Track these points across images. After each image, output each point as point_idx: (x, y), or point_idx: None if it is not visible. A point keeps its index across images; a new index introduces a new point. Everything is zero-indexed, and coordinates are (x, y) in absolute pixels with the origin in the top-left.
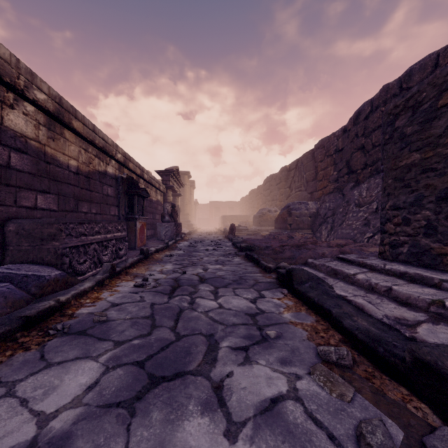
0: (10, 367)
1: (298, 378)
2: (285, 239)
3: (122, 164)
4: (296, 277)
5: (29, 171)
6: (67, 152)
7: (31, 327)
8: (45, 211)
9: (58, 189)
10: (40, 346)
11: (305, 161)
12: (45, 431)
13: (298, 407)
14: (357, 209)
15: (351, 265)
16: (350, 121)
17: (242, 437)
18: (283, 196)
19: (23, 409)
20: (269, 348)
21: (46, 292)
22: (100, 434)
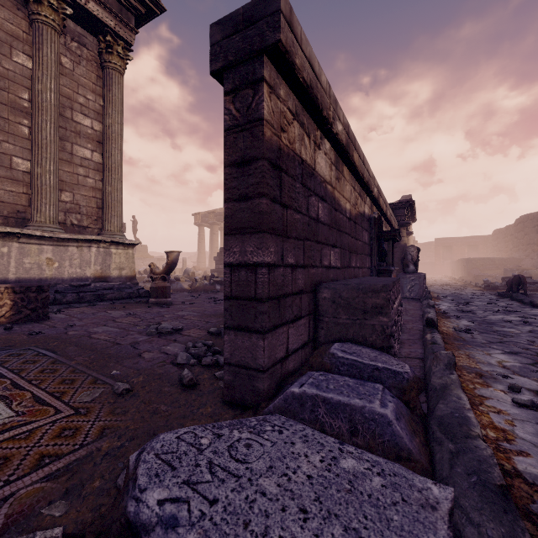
0: None
1: None
2: None
3: (375, 200)
4: None
5: (327, 223)
6: (344, 193)
7: None
8: (334, 270)
9: (340, 241)
10: None
11: None
12: None
13: None
14: None
15: None
16: None
17: None
18: None
19: None
20: None
21: (411, 399)
22: None
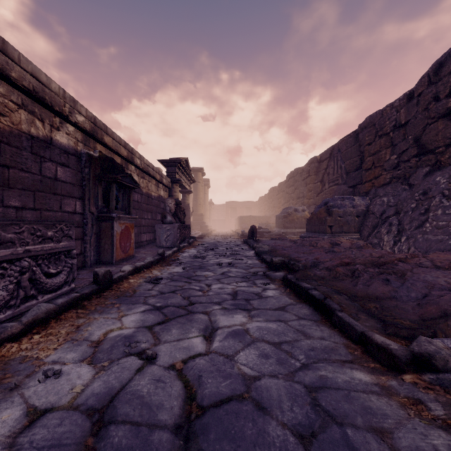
0: None
1: None
2: (328, 247)
3: (90, 134)
4: None
5: None
6: None
7: None
8: None
9: None
10: None
11: (344, 147)
12: None
13: None
14: None
15: None
16: (421, 81)
17: None
18: (313, 192)
19: None
20: None
21: None
22: None
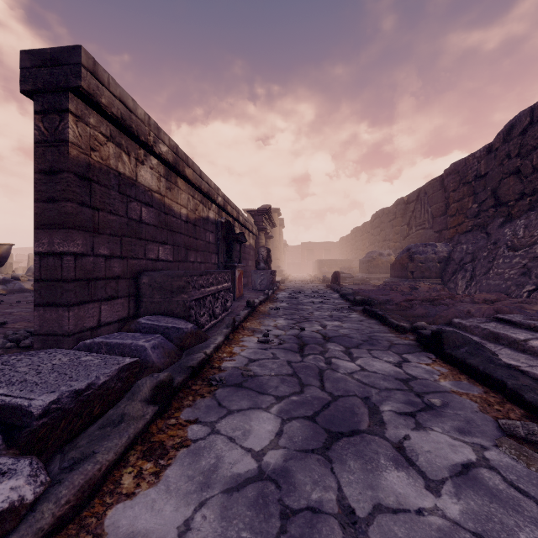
0: (199, 410)
1: (484, 448)
2: (407, 291)
3: (222, 207)
4: (447, 340)
5: (154, 224)
6: (179, 201)
7: (195, 377)
8: (164, 263)
9: (173, 239)
10: (211, 395)
11: (430, 191)
12: (263, 464)
13: (494, 475)
14: (510, 253)
15: (518, 328)
16: (498, 137)
17: (445, 492)
18: (399, 235)
19: (234, 445)
20: (439, 417)
21: (186, 344)
22: (311, 472)
